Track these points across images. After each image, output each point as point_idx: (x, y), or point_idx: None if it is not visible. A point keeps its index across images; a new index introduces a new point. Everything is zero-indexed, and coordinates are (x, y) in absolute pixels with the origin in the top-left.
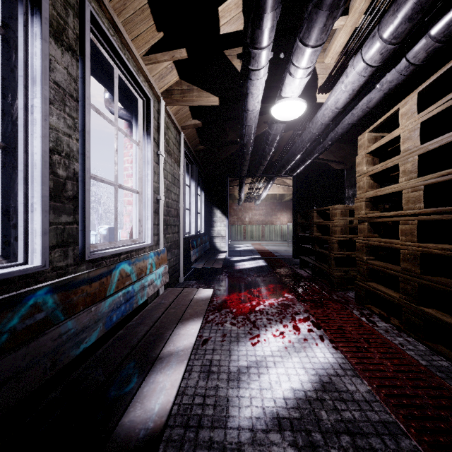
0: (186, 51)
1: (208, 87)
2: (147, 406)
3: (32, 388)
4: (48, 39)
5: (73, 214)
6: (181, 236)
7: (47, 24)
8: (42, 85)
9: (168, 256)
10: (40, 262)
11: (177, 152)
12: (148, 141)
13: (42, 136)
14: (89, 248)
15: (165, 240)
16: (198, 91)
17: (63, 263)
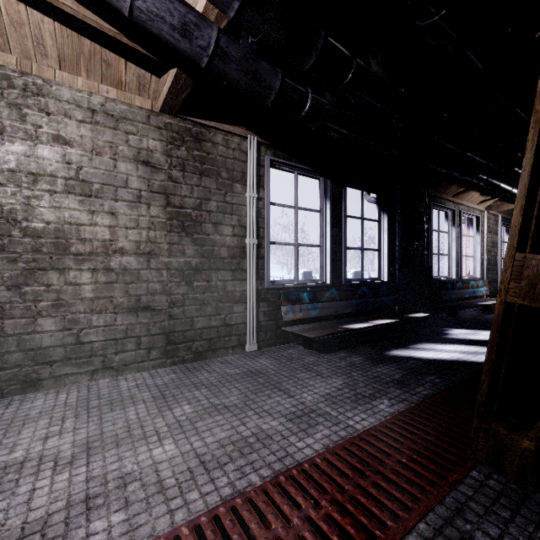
0: (498, 198)
1: (513, 201)
2: (483, 303)
3: (460, 297)
4: (456, 230)
5: (458, 267)
6: (499, 277)
7: (455, 227)
8: (455, 241)
9: (489, 286)
10: (455, 278)
11: (495, 227)
12: (478, 234)
13: (455, 251)
14: (461, 276)
15: (487, 277)
16: (507, 204)
17: (456, 279)
